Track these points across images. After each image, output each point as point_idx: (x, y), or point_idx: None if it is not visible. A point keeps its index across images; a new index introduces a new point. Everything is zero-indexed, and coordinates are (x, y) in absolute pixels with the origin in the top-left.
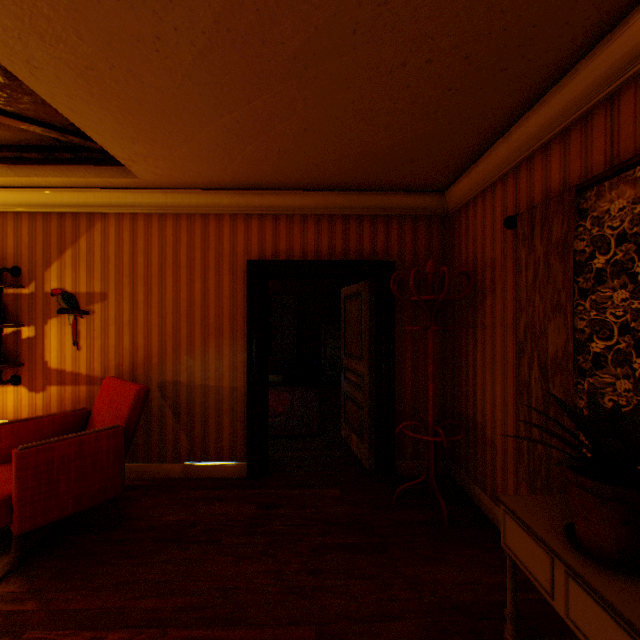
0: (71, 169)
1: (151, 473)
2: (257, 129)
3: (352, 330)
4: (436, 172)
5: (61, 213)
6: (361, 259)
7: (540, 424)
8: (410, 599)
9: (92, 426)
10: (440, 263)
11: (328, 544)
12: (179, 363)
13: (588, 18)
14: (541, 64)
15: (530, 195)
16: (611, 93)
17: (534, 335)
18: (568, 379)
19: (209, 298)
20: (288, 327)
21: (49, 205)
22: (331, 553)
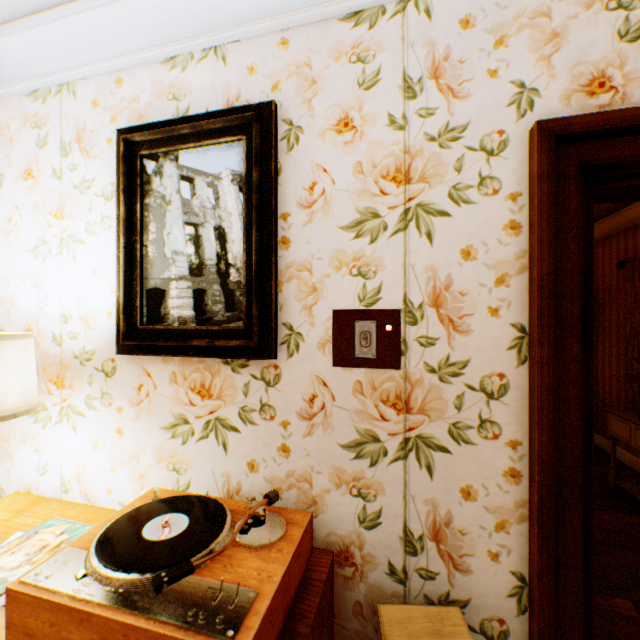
0: None
1: None
2: None
3: None
4: None
5: None
6: None
7: (637, 383)
8: None
9: None
10: None
11: None
12: None
13: None
14: None
15: (634, 249)
16: None
17: (634, 333)
18: None
19: None
20: None
21: None
22: None
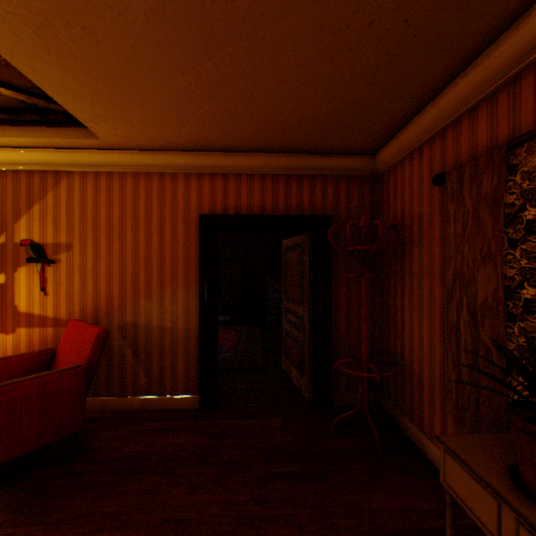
0: (37, 130)
1: (112, 406)
2: (208, 92)
3: (292, 277)
4: (369, 136)
5: (30, 171)
6: (301, 214)
7: (469, 364)
8: (351, 528)
9: (57, 365)
10: (370, 218)
11: (273, 473)
12: (138, 307)
13: None
14: (474, 29)
15: (457, 155)
16: None
17: (463, 282)
18: (498, 323)
19: (165, 248)
20: (236, 274)
21: (18, 163)
22: (276, 482)
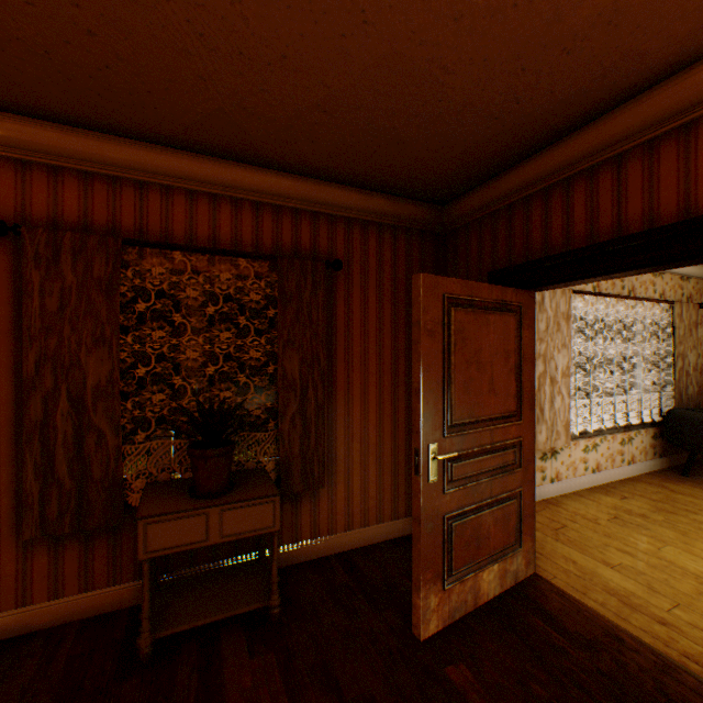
0: None
1: None
2: None
3: None
4: None
5: None
6: None
7: (73, 458)
8: None
9: None
10: None
11: None
12: None
13: (169, 133)
14: (119, 119)
15: (28, 207)
16: (145, 182)
17: (65, 367)
18: (117, 403)
19: None
20: None
21: None
22: None
